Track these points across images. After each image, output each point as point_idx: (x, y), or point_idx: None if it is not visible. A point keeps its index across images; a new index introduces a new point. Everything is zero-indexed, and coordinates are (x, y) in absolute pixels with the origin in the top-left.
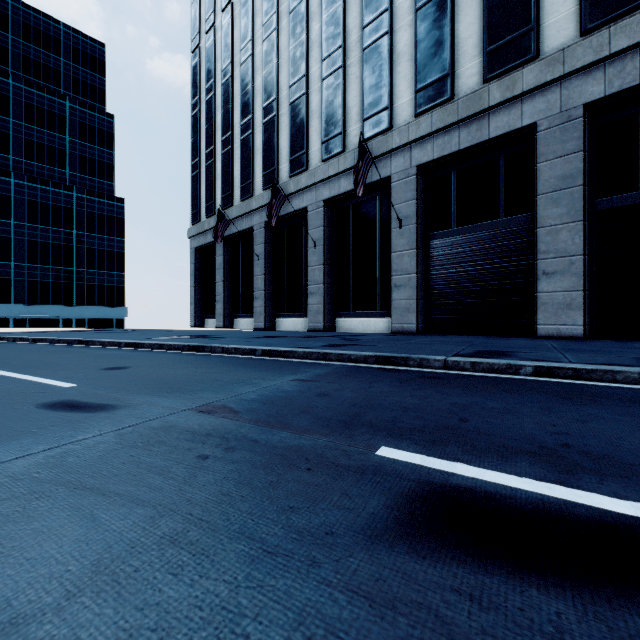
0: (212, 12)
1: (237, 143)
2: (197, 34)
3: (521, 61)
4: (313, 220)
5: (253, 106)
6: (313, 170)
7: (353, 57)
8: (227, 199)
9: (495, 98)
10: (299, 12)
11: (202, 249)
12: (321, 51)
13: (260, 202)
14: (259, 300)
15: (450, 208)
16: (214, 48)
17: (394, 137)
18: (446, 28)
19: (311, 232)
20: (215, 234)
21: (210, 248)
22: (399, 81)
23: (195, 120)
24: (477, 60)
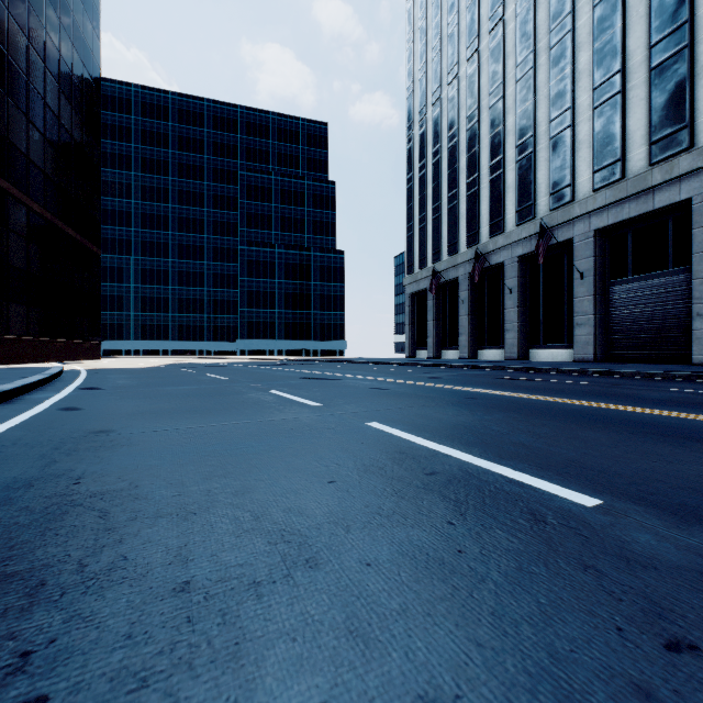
0: (424, 106)
1: (445, 210)
2: (411, 123)
3: (678, 151)
4: (509, 272)
5: (458, 181)
6: (508, 233)
7: (542, 144)
8: (436, 255)
9: (656, 179)
10: (497, 108)
11: (414, 294)
12: (515, 139)
13: (464, 258)
14: (463, 335)
15: (627, 260)
16: (425, 135)
17: (575, 208)
18: (618, 124)
19: (507, 282)
20: (430, 288)
21: (421, 293)
22: (580, 163)
23: (409, 192)
24: (643, 148)
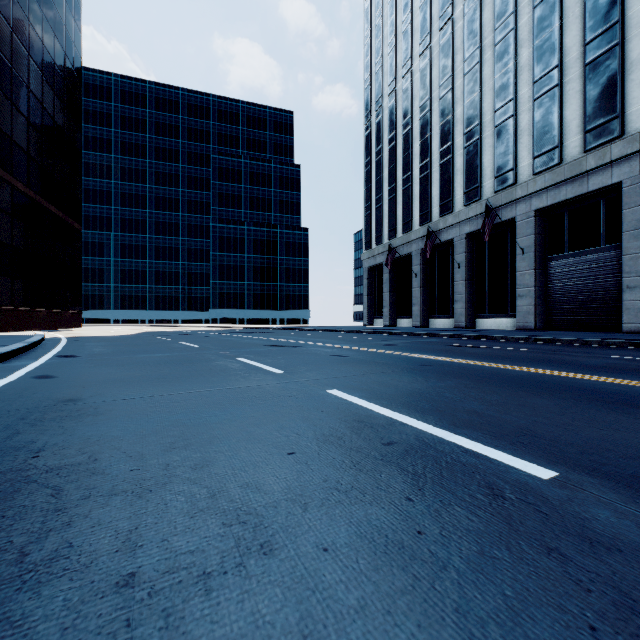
0: (380, 97)
1: (399, 192)
2: (369, 112)
3: (610, 139)
4: (457, 248)
5: (412, 165)
6: (457, 213)
7: (487, 132)
8: (392, 232)
9: (590, 165)
10: (446, 99)
11: (372, 268)
12: (463, 127)
13: (417, 235)
14: (416, 306)
15: (563, 238)
16: (382, 123)
17: (517, 190)
18: (555, 114)
19: (456, 257)
20: (386, 262)
21: (378, 267)
22: (521, 150)
23: (367, 175)
24: (579, 136)
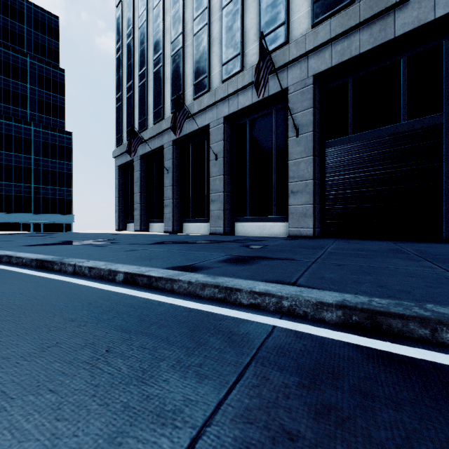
0: None
1: (151, 76)
2: None
3: None
4: (214, 135)
5: (163, 42)
6: (214, 90)
7: None
8: (143, 123)
9: None
10: None
11: (125, 167)
12: None
13: (169, 123)
14: (168, 207)
15: (346, 116)
16: None
17: (291, 49)
18: None
19: (212, 146)
20: (128, 149)
21: (131, 166)
22: None
23: (118, 61)
24: None
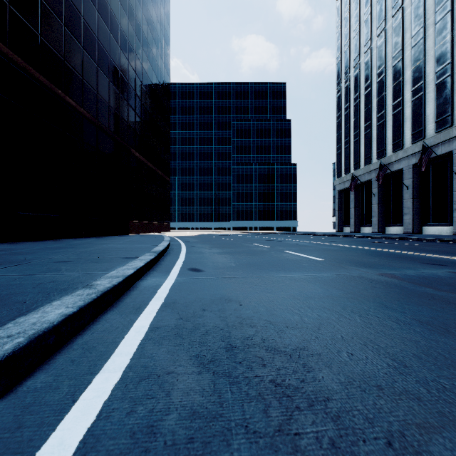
0: (348, 68)
1: (362, 135)
2: (339, 80)
3: None
4: (406, 175)
5: (371, 116)
6: (405, 149)
7: (429, 88)
8: (356, 165)
9: None
10: (397, 66)
11: (342, 190)
12: (410, 86)
13: (375, 166)
14: (374, 217)
15: None
16: (349, 87)
17: (453, 131)
18: None
19: (405, 181)
20: (350, 187)
21: (346, 190)
22: None
23: (338, 125)
24: None
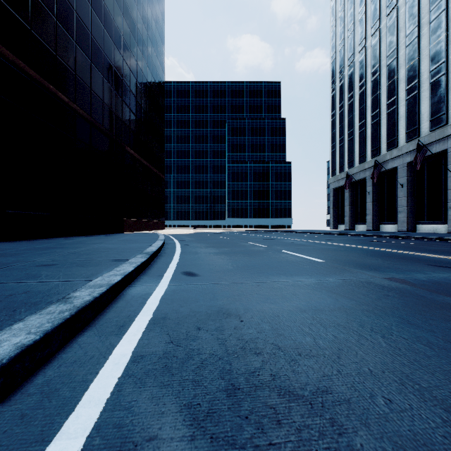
0: (342, 67)
1: (356, 134)
2: (334, 79)
3: None
4: (400, 173)
5: (365, 115)
6: (400, 148)
7: (424, 87)
8: (351, 163)
9: None
10: (392, 65)
11: (336, 189)
12: (405, 85)
13: (369, 165)
14: (369, 215)
15: None
16: (343, 86)
17: (448, 129)
18: None
19: (399, 180)
20: (344, 185)
21: (341, 188)
22: None
23: (333, 123)
24: None
